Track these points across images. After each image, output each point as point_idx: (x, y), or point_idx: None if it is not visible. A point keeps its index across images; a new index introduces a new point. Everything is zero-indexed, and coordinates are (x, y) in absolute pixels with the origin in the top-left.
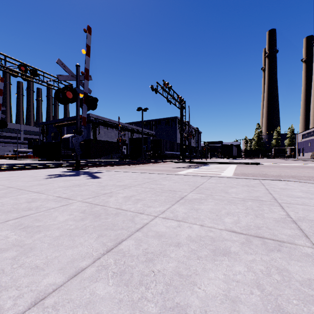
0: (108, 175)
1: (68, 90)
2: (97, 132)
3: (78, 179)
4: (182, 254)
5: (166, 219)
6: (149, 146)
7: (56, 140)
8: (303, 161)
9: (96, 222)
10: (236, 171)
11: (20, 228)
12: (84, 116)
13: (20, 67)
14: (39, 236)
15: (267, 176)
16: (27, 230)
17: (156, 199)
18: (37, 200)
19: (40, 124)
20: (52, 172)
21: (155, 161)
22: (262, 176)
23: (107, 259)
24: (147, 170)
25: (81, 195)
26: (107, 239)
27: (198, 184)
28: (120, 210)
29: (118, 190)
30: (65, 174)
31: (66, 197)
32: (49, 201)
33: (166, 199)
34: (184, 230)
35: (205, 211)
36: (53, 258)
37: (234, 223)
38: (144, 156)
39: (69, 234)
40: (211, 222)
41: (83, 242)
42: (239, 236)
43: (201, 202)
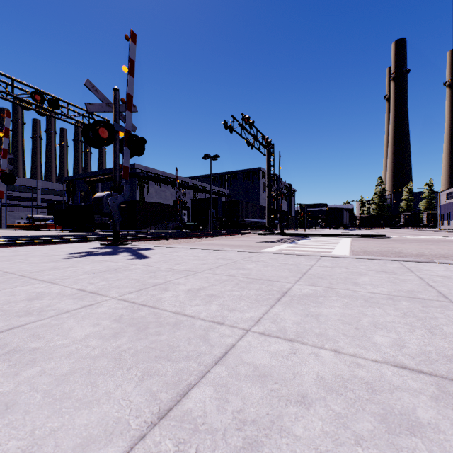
0: (161, 253)
1: (102, 125)
2: (145, 191)
3: (115, 260)
4: (319, 427)
5: (265, 336)
6: (221, 211)
7: (87, 202)
8: (449, 233)
9: (140, 341)
10: (353, 247)
11: (1, 354)
12: (125, 164)
13: (34, 95)
14: (29, 373)
15: (404, 256)
16: (11, 358)
17: (241, 296)
18: (44, 296)
19: (64, 179)
20: (78, 248)
21: (230, 232)
22: (396, 255)
23: (160, 441)
24: (219, 246)
25: (117, 287)
26: (160, 382)
27: (304, 268)
28: (182, 316)
29: (177, 278)
30: (96, 252)
31: (93, 290)
32: (63, 298)
33: (258, 296)
34: (306, 362)
35: (332, 319)
36: (46, 434)
37: (396, 348)
38: (213, 226)
39: (88, 370)
40: (352, 345)
41: (113, 391)
42: (419, 379)
43: (320, 301)
